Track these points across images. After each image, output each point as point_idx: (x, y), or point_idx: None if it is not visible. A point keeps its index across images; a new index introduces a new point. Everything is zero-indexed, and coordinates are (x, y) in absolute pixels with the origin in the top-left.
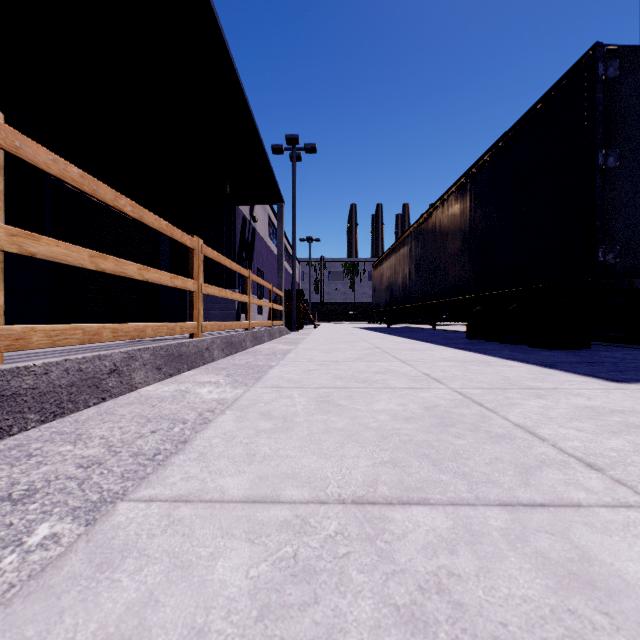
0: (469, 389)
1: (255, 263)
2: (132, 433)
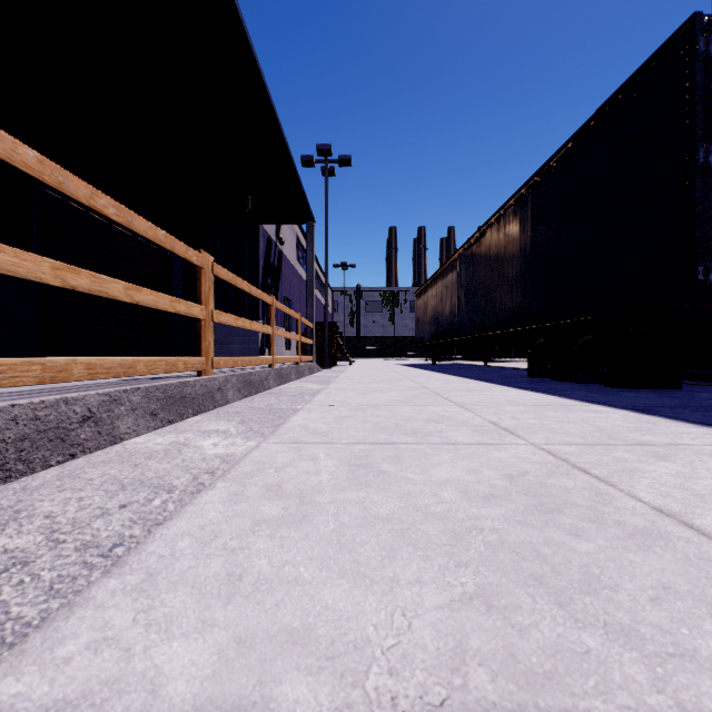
0: (558, 445)
1: (282, 291)
2: (93, 508)
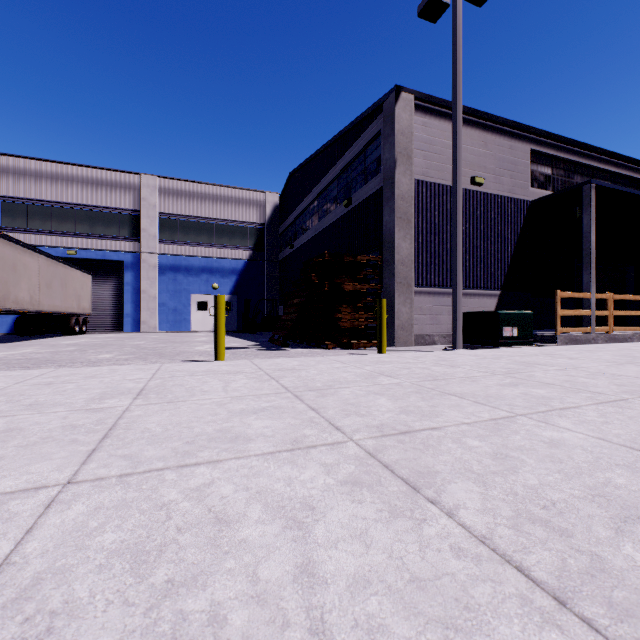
0: None
1: None
2: None
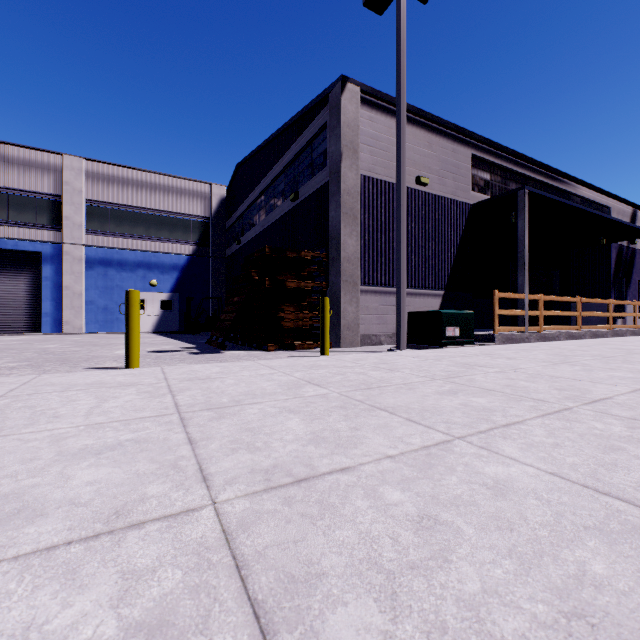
0: None
1: (634, 277)
2: None
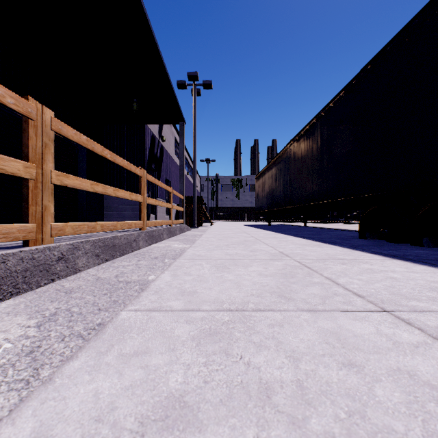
0: None
1: (163, 174)
2: None
